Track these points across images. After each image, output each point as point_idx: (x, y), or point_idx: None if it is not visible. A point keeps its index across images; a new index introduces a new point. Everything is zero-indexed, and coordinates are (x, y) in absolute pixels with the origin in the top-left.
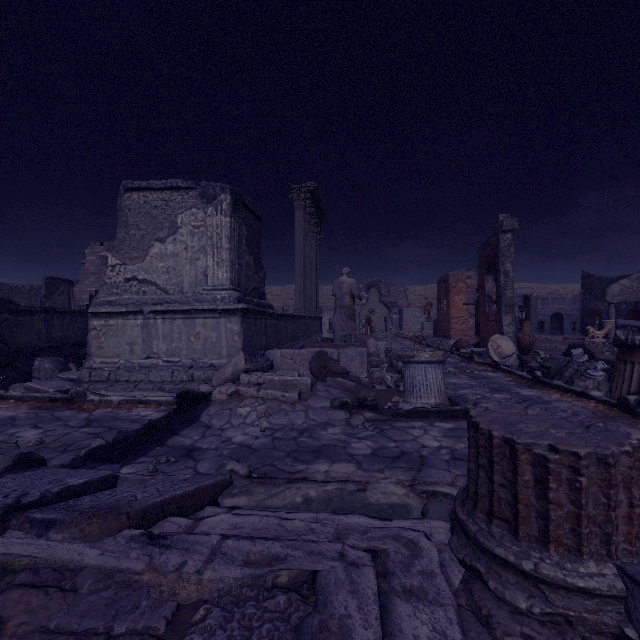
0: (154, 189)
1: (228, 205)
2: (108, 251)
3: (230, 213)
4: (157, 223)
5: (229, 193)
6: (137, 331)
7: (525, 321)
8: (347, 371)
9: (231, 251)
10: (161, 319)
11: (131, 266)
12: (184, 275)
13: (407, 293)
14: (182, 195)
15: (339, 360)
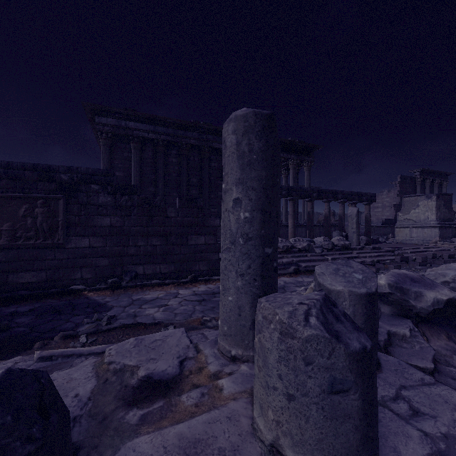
0: (412, 196)
1: (435, 199)
2: (399, 212)
3: (435, 201)
4: (412, 205)
5: (435, 196)
6: (407, 231)
7: None
8: None
9: (436, 211)
10: (414, 229)
11: (405, 216)
12: (421, 217)
13: None
14: (420, 197)
15: None
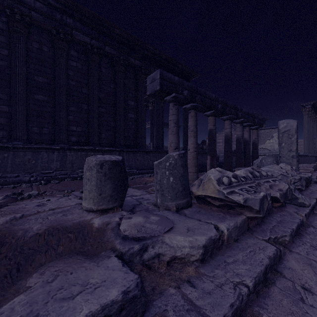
0: (267, 129)
1: None
2: None
3: None
4: (267, 136)
5: None
6: None
7: None
8: None
9: None
10: None
11: (261, 145)
12: (275, 147)
13: None
14: (274, 129)
15: None
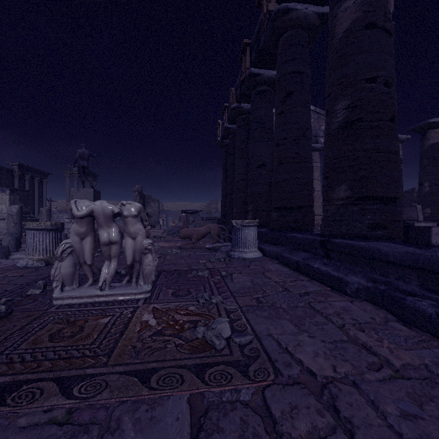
0: None
1: (9, 193)
2: None
3: (9, 195)
4: None
5: (9, 190)
6: None
7: None
8: None
9: (10, 204)
10: None
11: None
12: None
13: (163, 206)
14: None
15: None
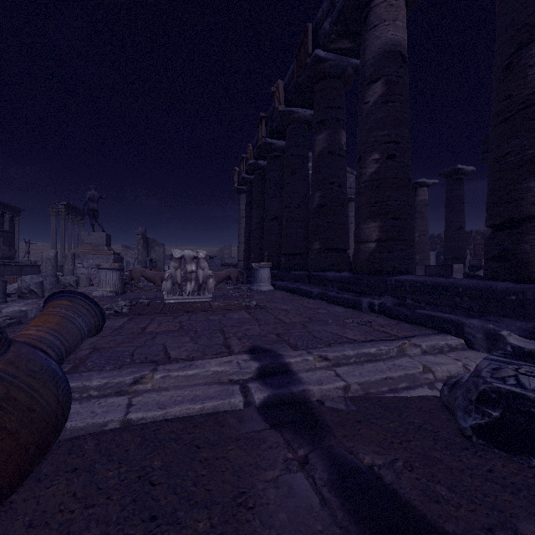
0: None
1: None
2: None
3: None
4: None
5: None
6: None
7: (148, 267)
8: None
9: None
10: None
11: None
12: None
13: (165, 251)
14: None
15: None
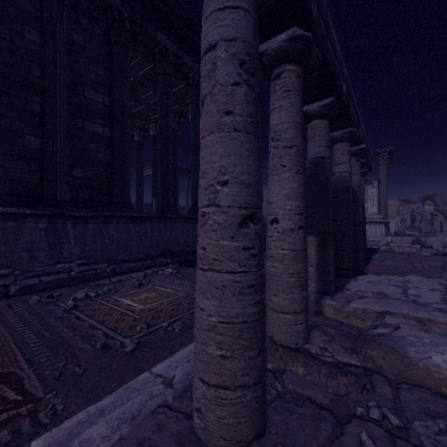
0: None
1: (377, 185)
2: None
3: (377, 187)
4: None
5: (377, 180)
6: None
7: None
8: (431, 246)
9: (377, 201)
10: None
11: None
12: None
13: None
14: None
15: (425, 242)
